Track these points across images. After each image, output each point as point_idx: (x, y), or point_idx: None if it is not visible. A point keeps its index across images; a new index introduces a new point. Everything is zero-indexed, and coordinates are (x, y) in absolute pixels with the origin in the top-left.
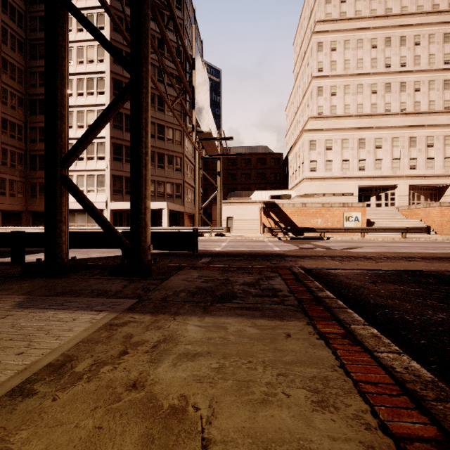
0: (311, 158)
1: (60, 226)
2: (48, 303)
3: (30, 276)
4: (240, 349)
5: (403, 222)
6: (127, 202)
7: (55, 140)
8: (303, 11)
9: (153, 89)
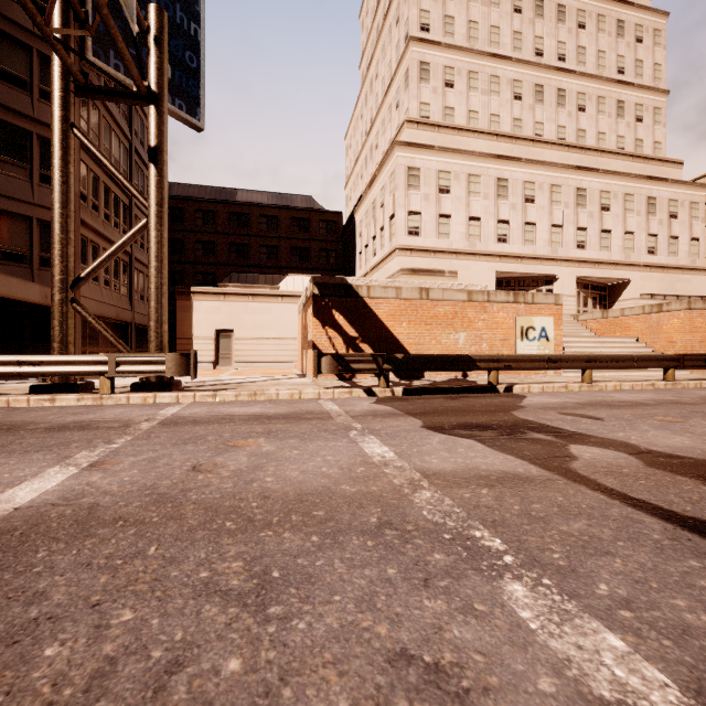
0: (410, 206)
1: None
2: None
3: None
4: None
5: (613, 344)
6: None
7: None
8: None
9: None
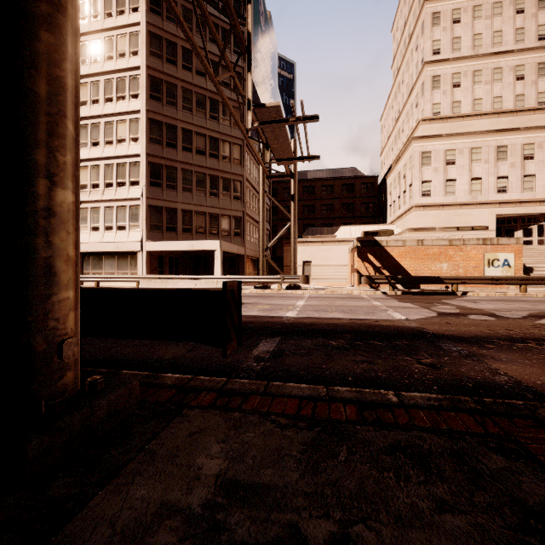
0: (423, 177)
1: None
2: None
3: None
4: None
5: None
6: (167, 241)
7: None
8: None
9: (203, 90)
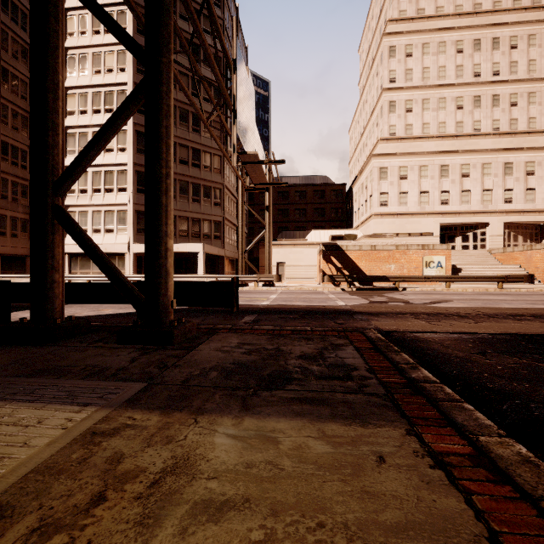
0: (381, 189)
1: (51, 274)
2: (12, 389)
3: (8, 343)
4: (302, 492)
5: (498, 269)
6: None
7: (45, 158)
8: (371, 9)
9: (186, 105)
